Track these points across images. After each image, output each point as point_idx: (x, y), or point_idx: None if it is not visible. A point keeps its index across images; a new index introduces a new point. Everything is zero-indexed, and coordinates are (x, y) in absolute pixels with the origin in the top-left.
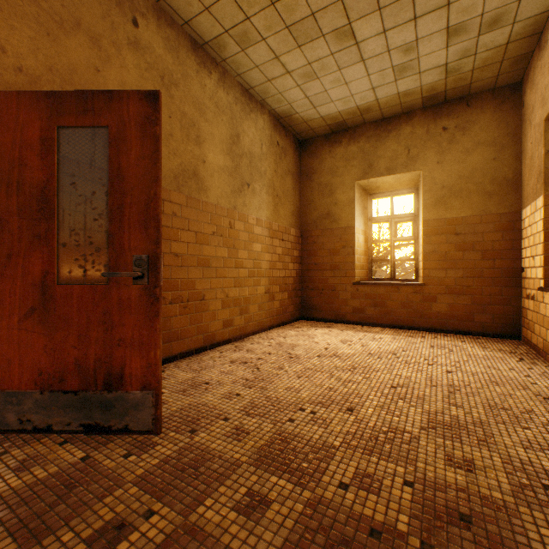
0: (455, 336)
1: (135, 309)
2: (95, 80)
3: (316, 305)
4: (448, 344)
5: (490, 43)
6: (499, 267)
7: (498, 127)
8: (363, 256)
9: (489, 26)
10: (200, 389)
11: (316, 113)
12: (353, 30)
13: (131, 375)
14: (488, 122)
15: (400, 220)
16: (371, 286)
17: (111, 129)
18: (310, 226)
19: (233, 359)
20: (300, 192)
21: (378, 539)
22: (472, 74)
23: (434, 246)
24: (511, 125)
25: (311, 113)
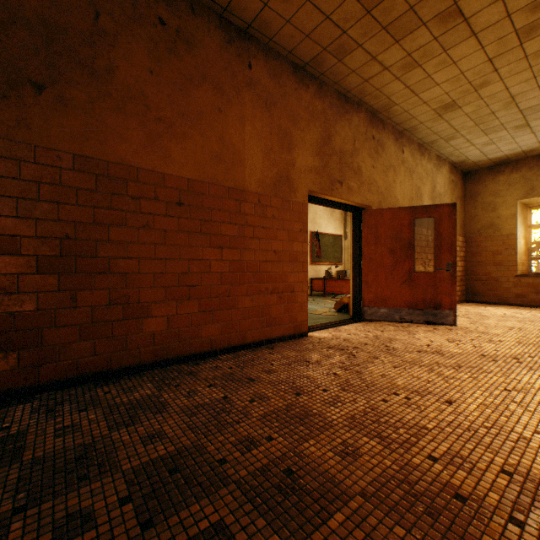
0: None
1: (445, 281)
2: (394, 185)
3: (479, 292)
4: None
5: None
6: None
7: None
8: (523, 256)
9: None
10: None
11: (485, 158)
12: (528, 124)
13: (444, 304)
14: None
15: None
16: (533, 278)
17: (436, 218)
18: (474, 234)
19: None
20: (464, 209)
21: None
22: None
23: None
24: None
25: (481, 158)
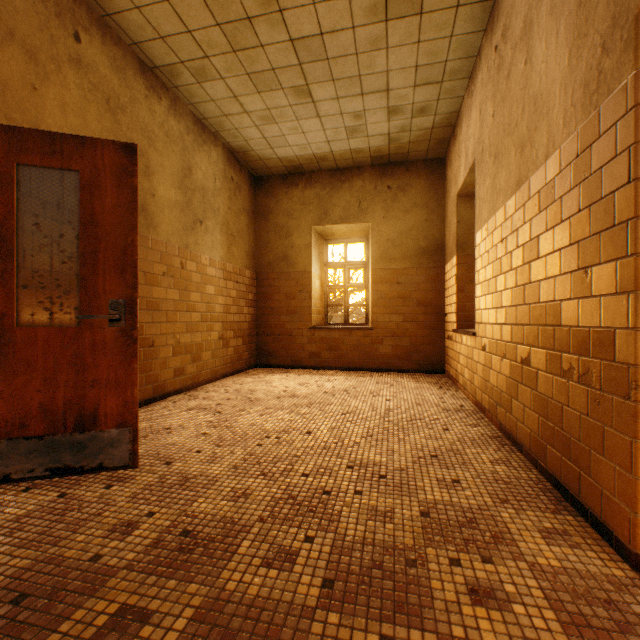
0: (397, 374)
1: (110, 350)
2: (32, 98)
3: (272, 351)
4: (390, 380)
5: (420, 125)
6: (430, 312)
7: (429, 193)
8: (319, 301)
9: (419, 113)
10: (162, 433)
11: (274, 154)
12: (311, 91)
13: (106, 414)
14: (422, 187)
15: (353, 267)
16: (327, 331)
17: (84, 174)
18: (267, 269)
19: (191, 407)
20: (256, 231)
21: (329, 495)
22: (409, 145)
23: (381, 293)
24: (438, 193)
25: (269, 153)
